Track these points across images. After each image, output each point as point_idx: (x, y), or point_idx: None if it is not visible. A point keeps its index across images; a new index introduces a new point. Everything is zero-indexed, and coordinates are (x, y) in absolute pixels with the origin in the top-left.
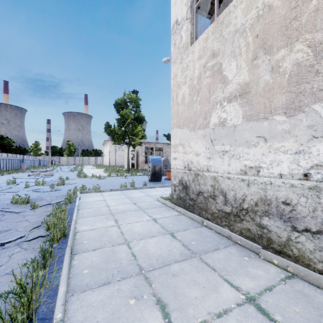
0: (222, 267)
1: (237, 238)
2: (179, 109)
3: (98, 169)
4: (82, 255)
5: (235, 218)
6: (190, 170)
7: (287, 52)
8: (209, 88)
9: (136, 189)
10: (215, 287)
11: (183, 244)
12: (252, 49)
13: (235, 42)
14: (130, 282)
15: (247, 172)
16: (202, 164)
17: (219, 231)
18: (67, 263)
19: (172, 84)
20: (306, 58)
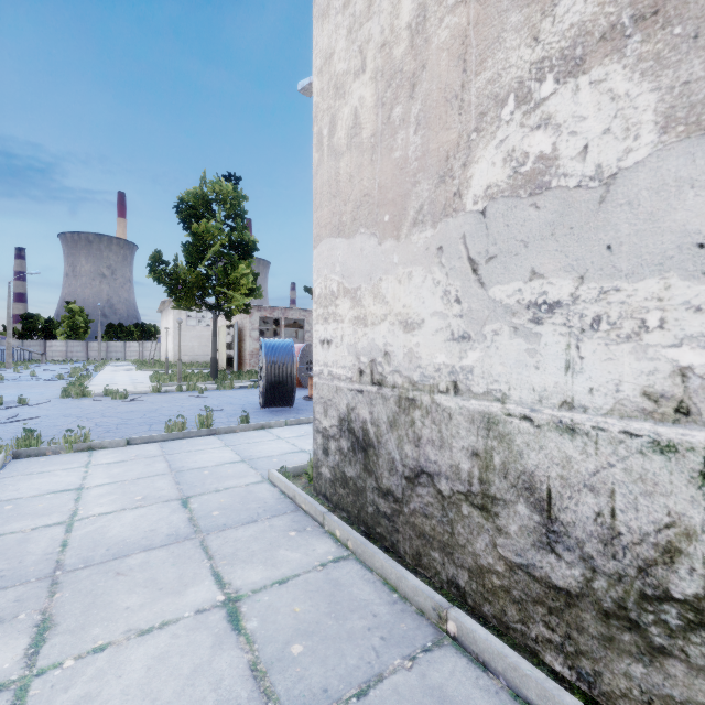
0: None
1: None
2: (340, 170)
3: (140, 373)
4: None
5: (613, 631)
6: (381, 385)
7: None
8: (463, 47)
9: (215, 434)
10: None
11: None
12: None
13: None
14: None
15: (699, 410)
16: (431, 362)
17: (534, 699)
18: None
19: (317, 91)
20: None
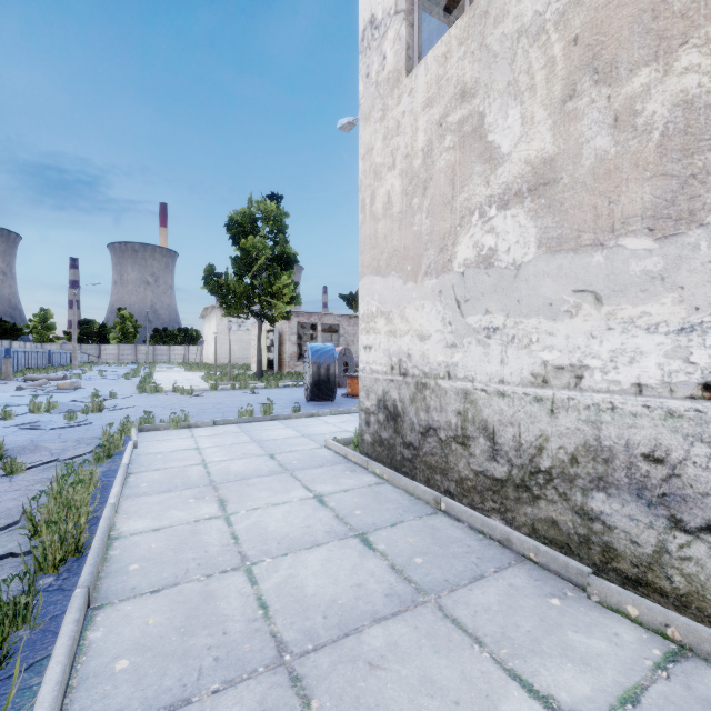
0: (499, 631)
1: (527, 545)
2: (378, 230)
3: (190, 374)
4: (119, 608)
5: (520, 494)
6: (405, 376)
7: (658, 74)
8: (453, 175)
9: (276, 420)
10: (488, 702)
11: (394, 565)
12: (562, 73)
13: (518, 59)
14: (250, 697)
15: (550, 381)
16: (435, 360)
17: (479, 527)
18: (67, 643)
19: (361, 171)
20: (708, 86)
